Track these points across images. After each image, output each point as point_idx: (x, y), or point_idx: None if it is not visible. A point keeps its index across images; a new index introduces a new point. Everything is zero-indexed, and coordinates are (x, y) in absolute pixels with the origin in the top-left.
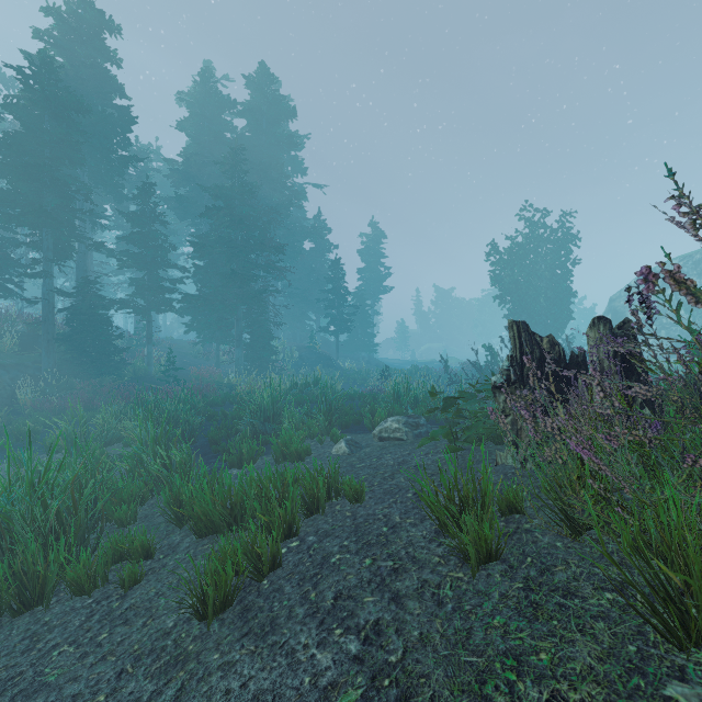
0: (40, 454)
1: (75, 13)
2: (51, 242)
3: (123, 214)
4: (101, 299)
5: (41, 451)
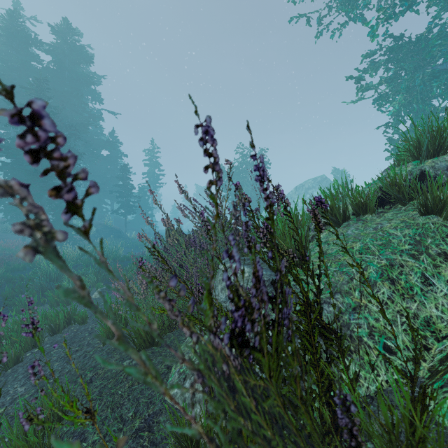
0: None
1: None
2: None
3: None
4: None
5: None
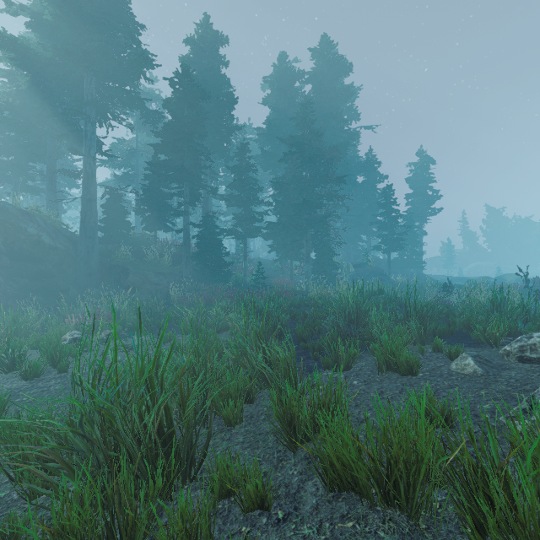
0: (177, 334)
1: (201, 37)
2: (188, 191)
3: (229, 168)
4: (216, 228)
5: (178, 331)
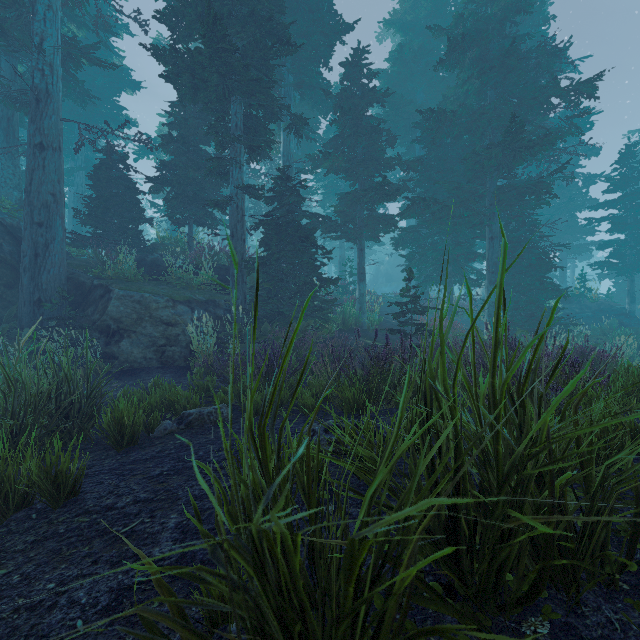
0: None
1: None
2: (239, 118)
3: (329, 97)
4: (301, 200)
5: None
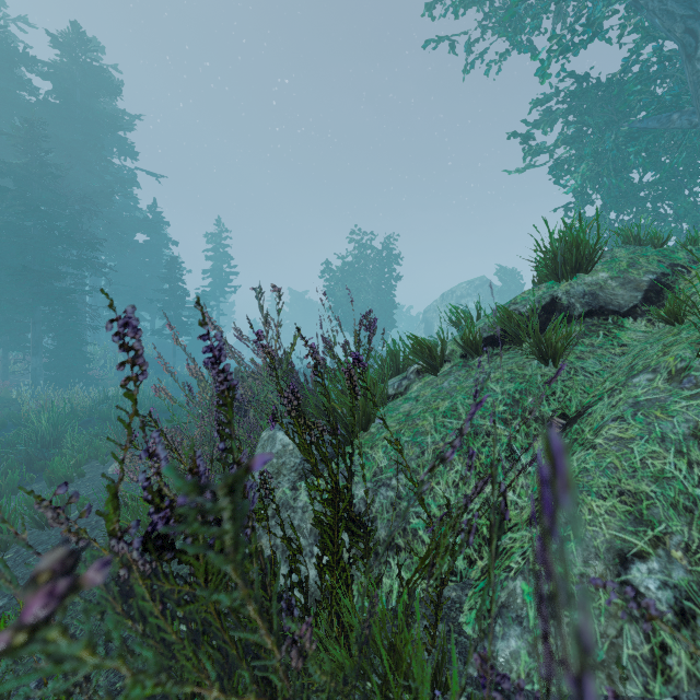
0: None
1: None
2: None
3: None
4: None
5: None
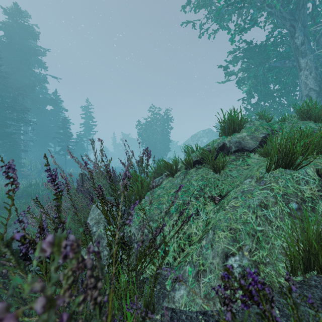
0: None
1: None
2: None
3: None
4: None
5: None
